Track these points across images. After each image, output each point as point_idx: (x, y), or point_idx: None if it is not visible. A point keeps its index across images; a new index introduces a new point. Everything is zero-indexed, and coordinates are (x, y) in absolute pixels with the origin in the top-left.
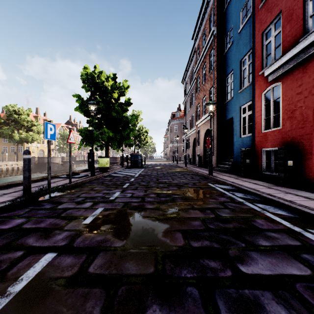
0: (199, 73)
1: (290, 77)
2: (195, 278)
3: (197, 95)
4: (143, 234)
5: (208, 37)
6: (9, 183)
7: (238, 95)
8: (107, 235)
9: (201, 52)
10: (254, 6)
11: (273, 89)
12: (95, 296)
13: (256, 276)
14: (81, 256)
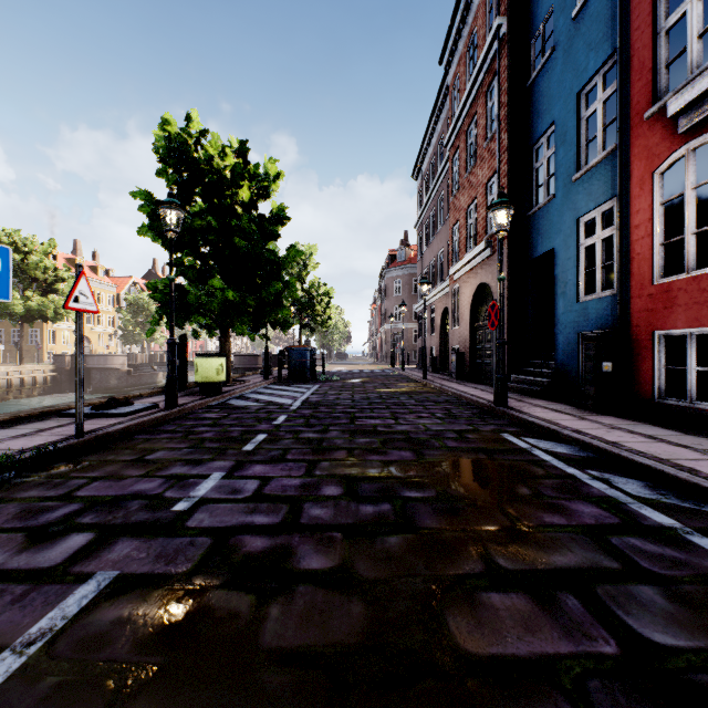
0: (458, 146)
1: None
2: None
3: (454, 202)
4: None
5: (482, 49)
6: None
7: (570, 188)
8: None
9: (465, 91)
10: None
11: (694, 154)
12: None
13: None
14: None
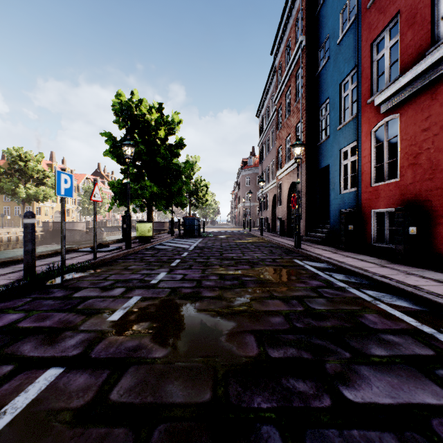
0: (281, 103)
1: (413, 107)
2: (274, 410)
3: (279, 134)
4: (197, 338)
5: (293, 51)
6: (5, 260)
7: (336, 133)
8: (143, 339)
9: (284, 72)
10: (360, 5)
11: (387, 124)
12: (117, 442)
13: (369, 407)
14: (101, 374)
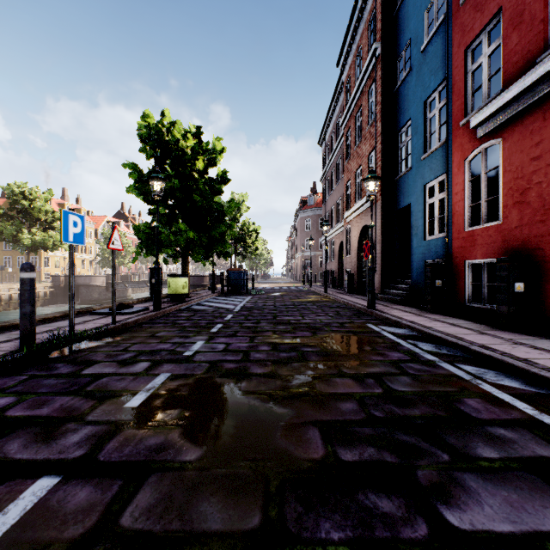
0: (349, 127)
1: (519, 129)
2: (349, 542)
3: (347, 166)
4: (242, 432)
5: (365, 61)
6: None
7: (420, 164)
8: (170, 434)
9: (354, 88)
10: (451, 1)
11: (486, 152)
12: None
13: (482, 537)
14: (110, 485)
